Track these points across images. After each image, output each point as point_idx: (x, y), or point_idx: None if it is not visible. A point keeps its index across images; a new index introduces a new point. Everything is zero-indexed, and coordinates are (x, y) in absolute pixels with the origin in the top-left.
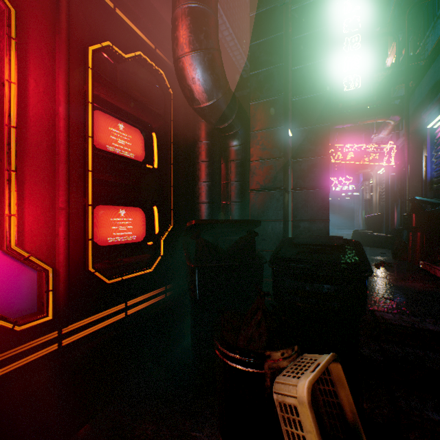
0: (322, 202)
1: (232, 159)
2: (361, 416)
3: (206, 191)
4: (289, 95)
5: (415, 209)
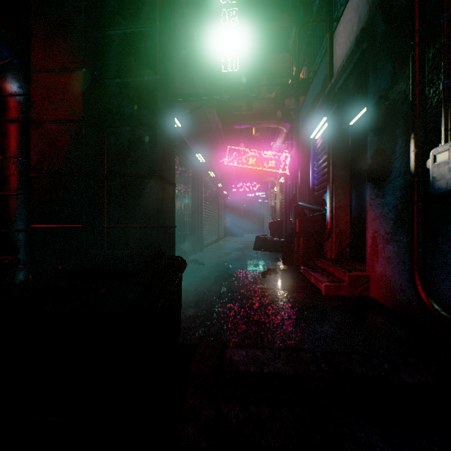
0: (148, 197)
1: (7, 117)
2: None
3: None
4: (178, 78)
5: (299, 214)
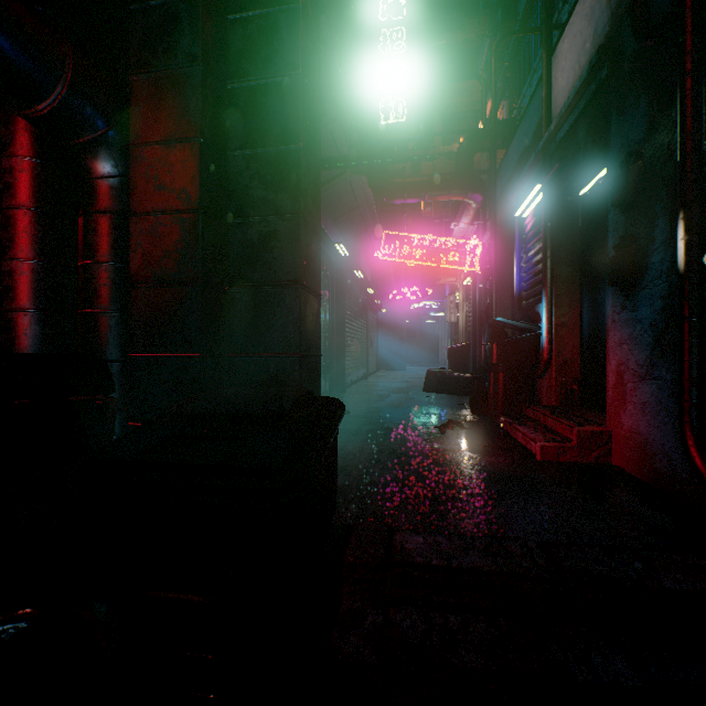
0: (287, 315)
1: (97, 208)
2: None
3: (25, 282)
4: None
5: (497, 336)
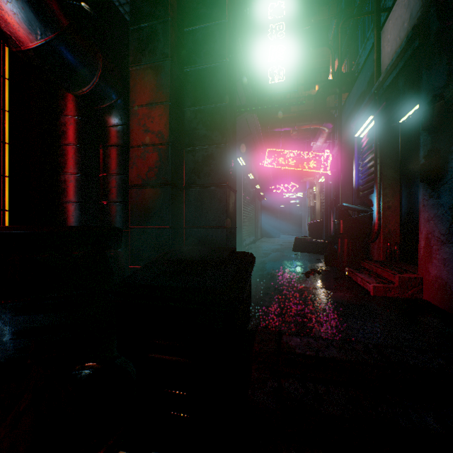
0: (218, 203)
1: (110, 143)
2: None
3: (72, 186)
4: None
5: (343, 215)
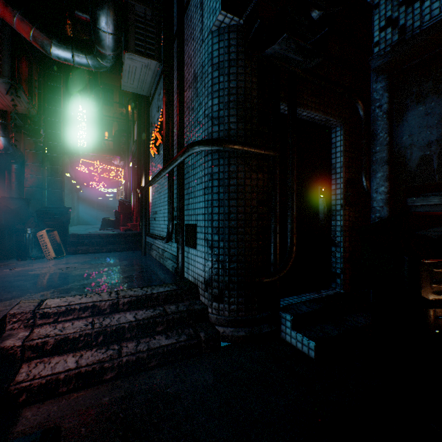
0: (60, 195)
1: (15, 172)
2: (68, 252)
3: None
4: None
5: (121, 204)
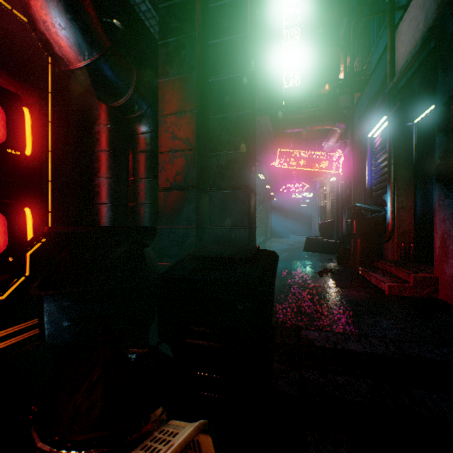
0: (241, 205)
1: (140, 149)
2: None
3: (106, 189)
4: None
5: (356, 215)
